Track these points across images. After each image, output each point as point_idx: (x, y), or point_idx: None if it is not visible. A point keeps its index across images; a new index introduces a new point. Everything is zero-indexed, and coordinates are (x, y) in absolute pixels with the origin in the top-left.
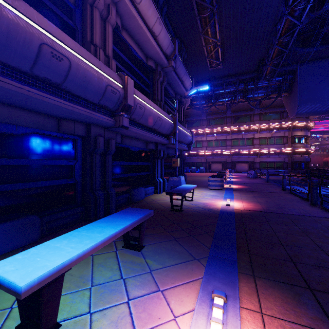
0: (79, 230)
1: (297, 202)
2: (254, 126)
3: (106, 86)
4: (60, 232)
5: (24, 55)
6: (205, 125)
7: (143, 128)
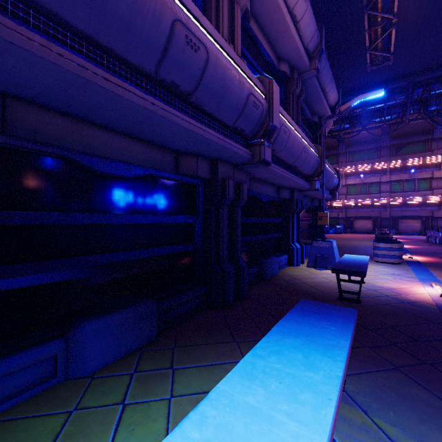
0: (259, 352)
1: None
2: (434, 158)
3: (248, 95)
4: (182, 326)
5: (151, 42)
6: (343, 161)
7: (281, 166)
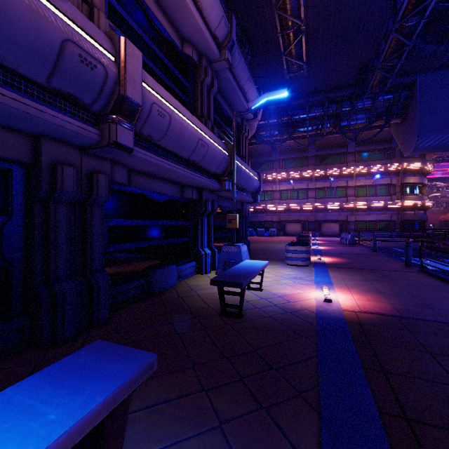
0: None
1: (448, 293)
2: (348, 169)
3: (63, 40)
4: None
5: None
6: (277, 168)
7: (170, 158)
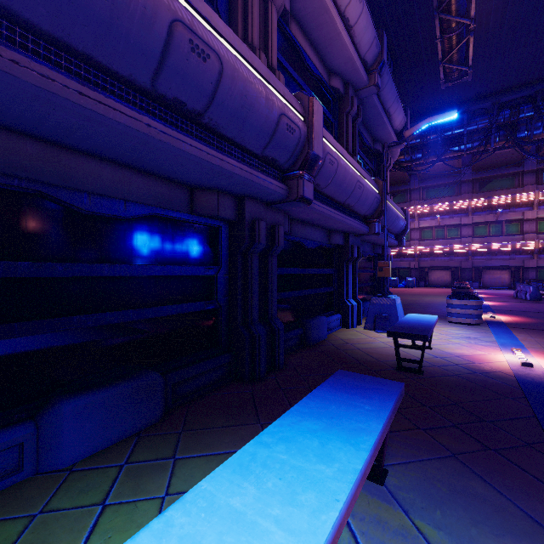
0: (265, 439)
1: None
2: (525, 195)
3: (279, 116)
4: (196, 404)
5: (143, 48)
6: (416, 199)
7: (329, 204)
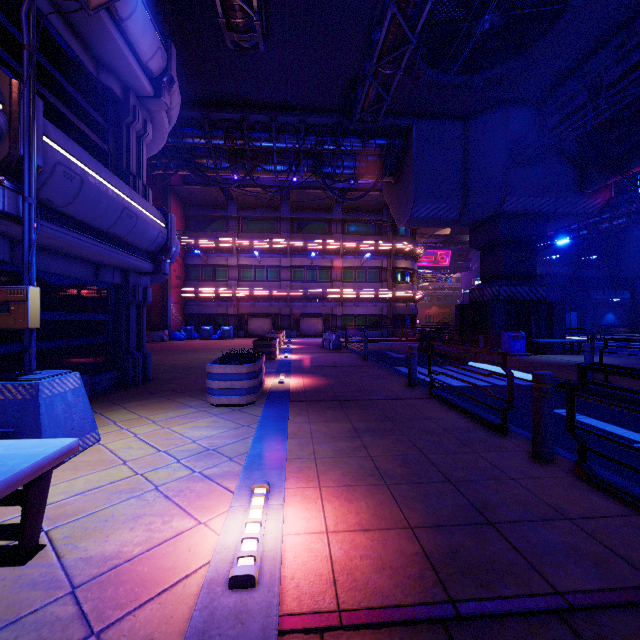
0: None
1: (492, 450)
2: (333, 243)
3: None
4: None
5: None
6: (235, 230)
7: None
